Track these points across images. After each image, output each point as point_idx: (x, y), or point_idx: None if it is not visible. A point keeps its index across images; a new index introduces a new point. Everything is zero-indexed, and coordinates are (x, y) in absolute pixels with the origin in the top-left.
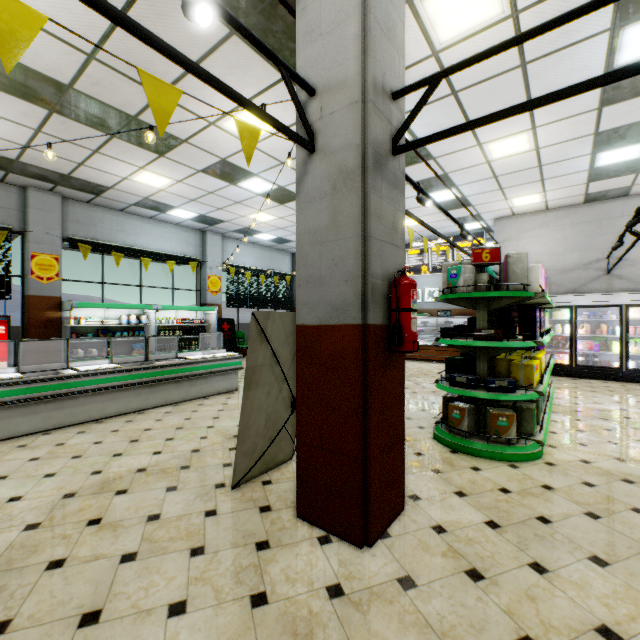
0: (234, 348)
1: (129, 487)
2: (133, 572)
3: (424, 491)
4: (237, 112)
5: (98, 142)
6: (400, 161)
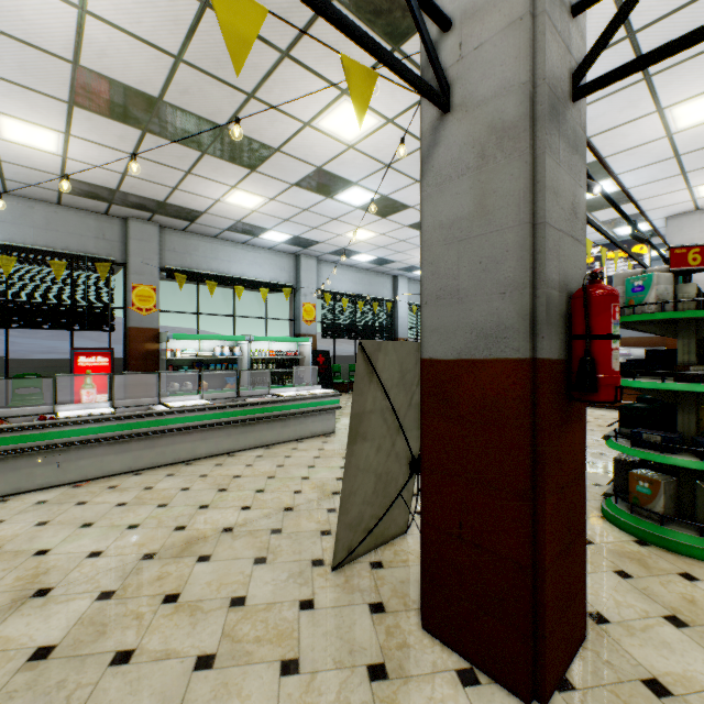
0: (330, 383)
1: (213, 552)
2: (208, 688)
3: (611, 608)
4: (335, 105)
5: (190, 161)
6: (580, 111)
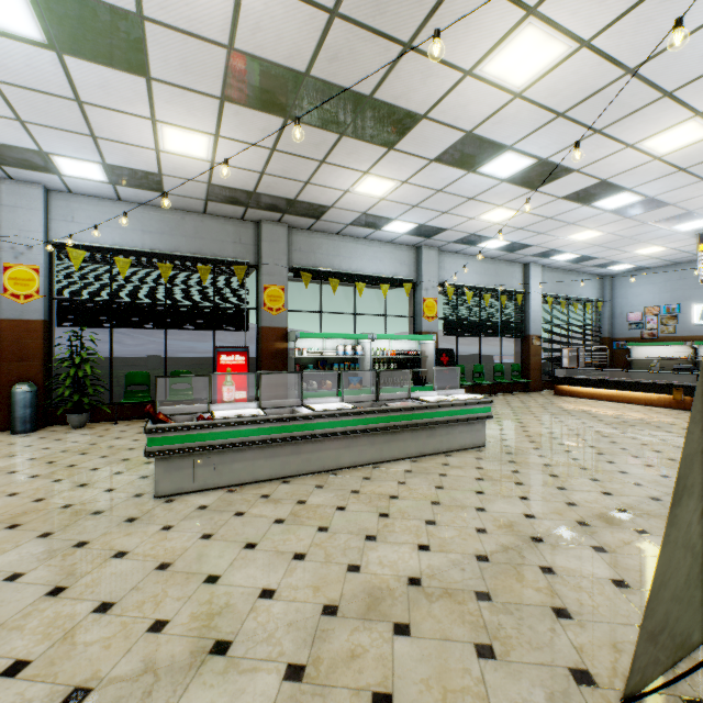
0: (454, 385)
1: (409, 620)
2: None
3: None
4: (512, 36)
5: (326, 148)
6: None
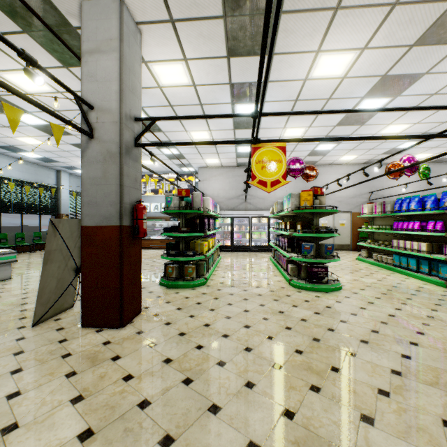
0: None
1: None
2: None
3: (152, 305)
4: (19, 72)
5: None
6: (139, 149)
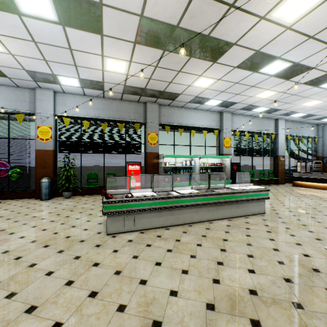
0: (240, 181)
1: (258, 317)
2: None
3: None
4: None
5: (182, 64)
6: None
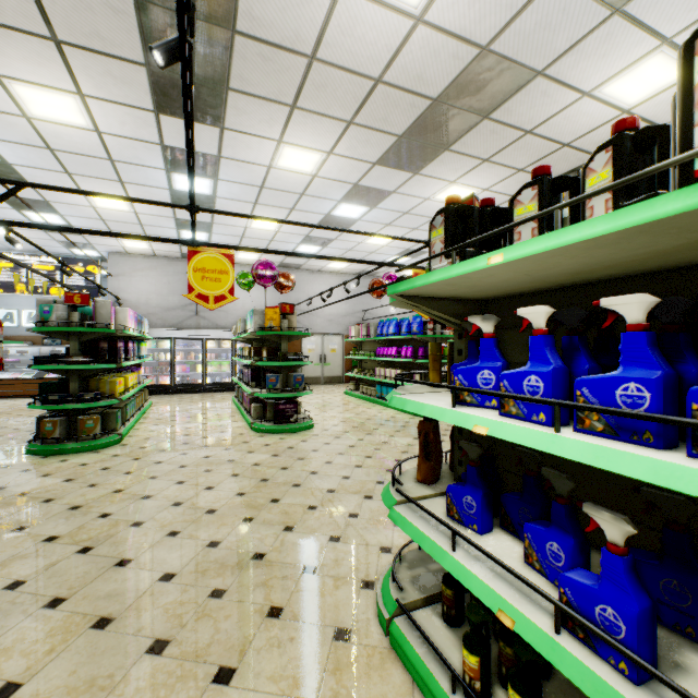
0: None
1: None
2: None
3: (12, 483)
4: None
5: None
6: None
